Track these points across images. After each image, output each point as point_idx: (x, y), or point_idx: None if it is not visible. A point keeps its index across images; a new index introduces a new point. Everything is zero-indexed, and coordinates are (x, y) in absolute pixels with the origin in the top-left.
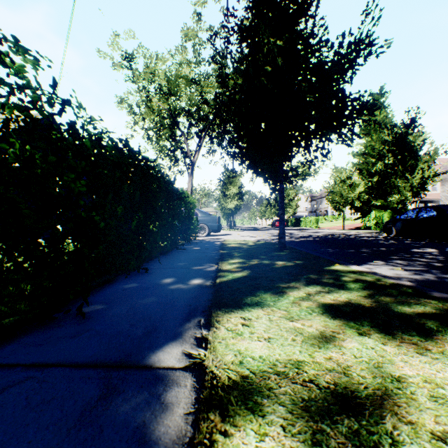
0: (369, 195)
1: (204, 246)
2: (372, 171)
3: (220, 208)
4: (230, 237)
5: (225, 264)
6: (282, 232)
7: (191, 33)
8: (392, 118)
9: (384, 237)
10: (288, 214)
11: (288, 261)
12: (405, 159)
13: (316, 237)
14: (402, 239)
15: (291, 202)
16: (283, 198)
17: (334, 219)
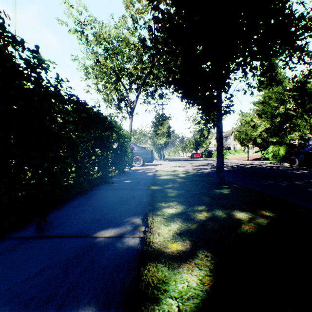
0: (266, 134)
1: (136, 178)
2: (275, 113)
3: (153, 143)
4: (161, 167)
5: (158, 220)
6: (221, 165)
7: (130, 4)
8: (284, 75)
9: (290, 167)
10: (203, 149)
11: (251, 211)
12: (303, 103)
13: (233, 167)
14: (309, 169)
15: (205, 140)
16: (221, 127)
17: (235, 152)
